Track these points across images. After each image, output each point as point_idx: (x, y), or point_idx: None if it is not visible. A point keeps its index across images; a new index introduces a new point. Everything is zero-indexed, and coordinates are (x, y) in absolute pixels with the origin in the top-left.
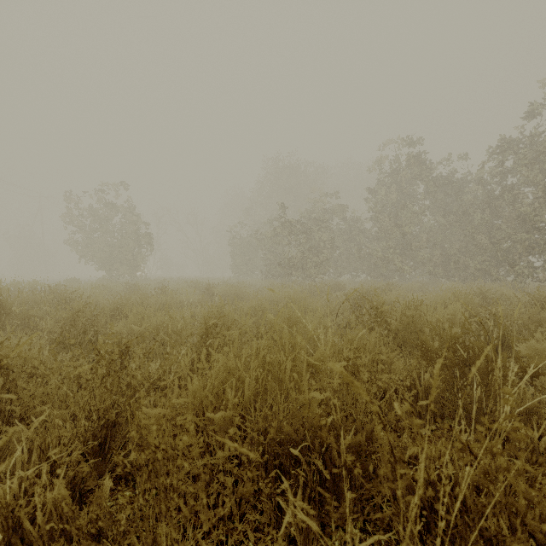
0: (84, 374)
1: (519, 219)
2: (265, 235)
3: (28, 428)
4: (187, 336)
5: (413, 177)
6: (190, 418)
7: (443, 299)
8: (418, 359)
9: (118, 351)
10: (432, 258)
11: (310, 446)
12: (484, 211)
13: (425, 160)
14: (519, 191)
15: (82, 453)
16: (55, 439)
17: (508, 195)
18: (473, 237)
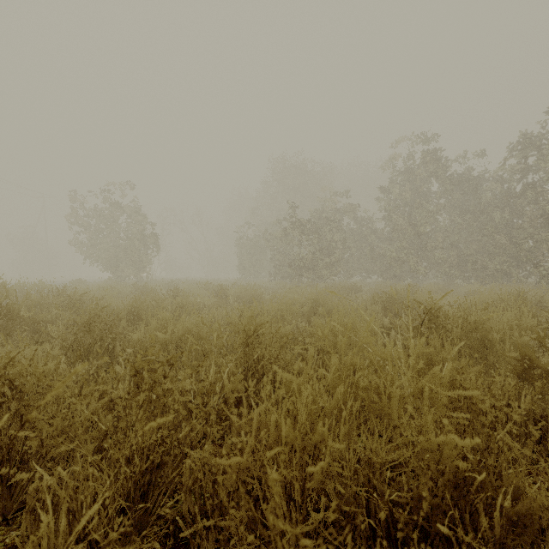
0: (109, 393)
1: (543, 218)
2: (274, 236)
3: (46, 464)
4: (222, 346)
5: (428, 175)
6: (334, 505)
7: (482, 302)
8: (502, 374)
9: (162, 370)
10: (448, 258)
11: (454, 515)
12: (503, 209)
13: (441, 158)
14: (543, 189)
15: (121, 508)
16: (89, 496)
17: (530, 193)
18: (492, 237)
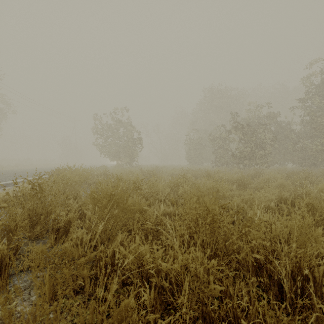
0: None
1: None
2: (216, 137)
3: None
4: None
5: None
6: None
7: None
8: None
9: None
10: None
11: None
12: None
13: None
14: None
15: None
16: None
17: None
18: None
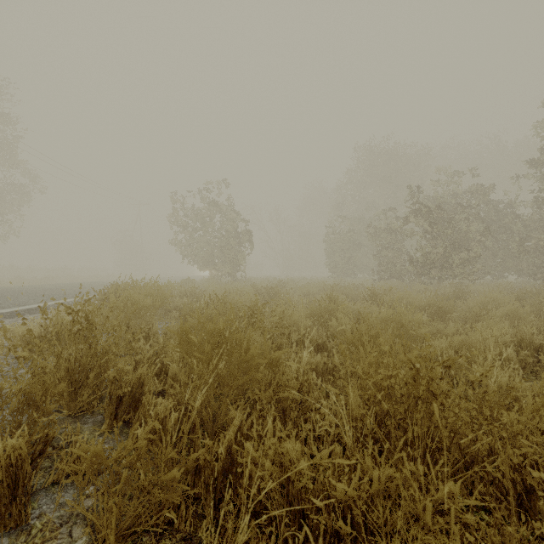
0: None
1: None
2: (380, 229)
3: None
4: None
5: None
6: None
7: None
8: None
9: None
10: None
11: None
12: None
13: None
14: None
15: None
16: None
17: None
18: None
